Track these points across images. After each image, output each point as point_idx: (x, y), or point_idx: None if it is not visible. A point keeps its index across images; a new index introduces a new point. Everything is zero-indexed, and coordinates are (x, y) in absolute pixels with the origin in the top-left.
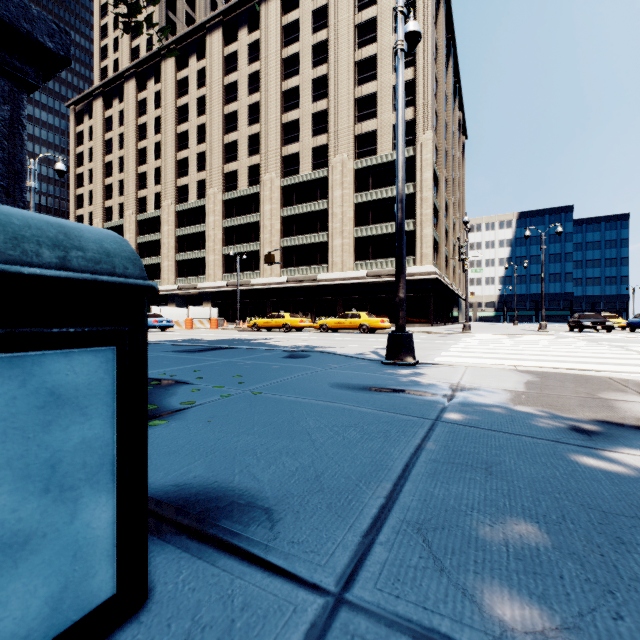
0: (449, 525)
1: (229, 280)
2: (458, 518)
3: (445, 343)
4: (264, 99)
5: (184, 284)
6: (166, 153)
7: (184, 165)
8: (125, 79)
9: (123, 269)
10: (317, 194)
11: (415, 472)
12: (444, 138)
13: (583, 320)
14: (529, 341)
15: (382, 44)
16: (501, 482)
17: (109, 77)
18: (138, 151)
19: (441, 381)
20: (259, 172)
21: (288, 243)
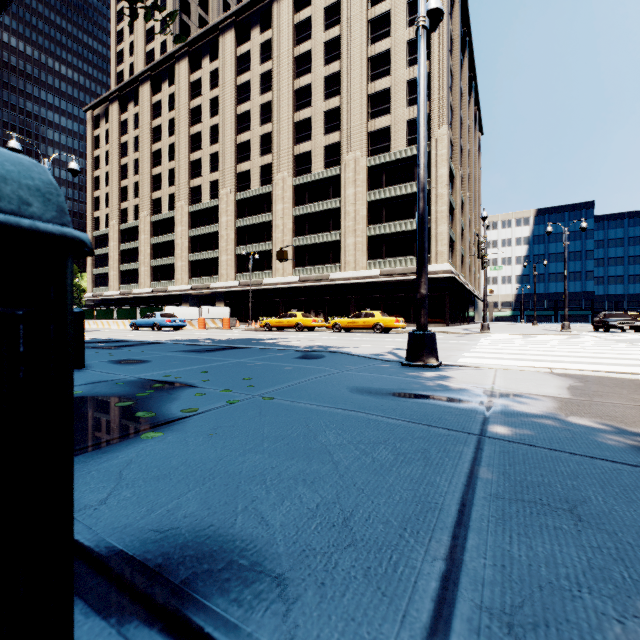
0: (554, 618)
1: (241, 280)
2: (564, 604)
3: (465, 343)
4: (276, 98)
5: (197, 284)
6: (180, 154)
7: (197, 166)
8: (140, 82)
9: (18, 204)
10: (329, 192)
11: (476, 515)
12: (460, 133)
13: (609, 320)
14: (554, 341)
15: (396, 38)
16: (600, 534)
17: (125, 81)
18: (153, 153)
19: (472, 385)
20: (271, 171)
21: (300, 242)
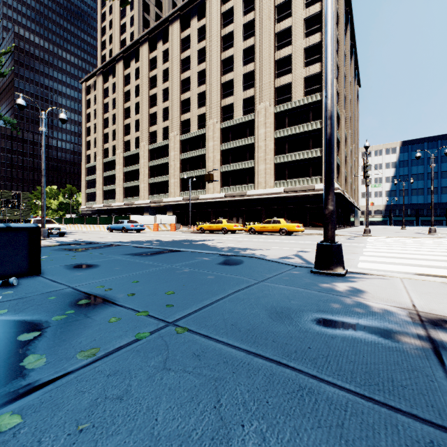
0: None
1: (184, 196)
2: None
3: (355, 246)
4: (208, 67)
5: (154, 199)
6: (142, 110)
7: (154, 117)
8: (116, 61)
9: None
10: (246, 132)
11: None
12: (344, 86)
13: None
14: (430, 244)
15: (295, 18)
16: None
17: (106, 61)
18: (124, 109)
19: (392, 305)
20: (205, 119)
21: (225, 169)
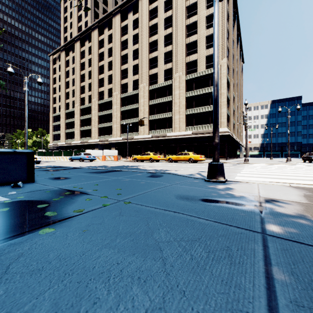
0: None
1: (123, 137)
2: None
3: (237, 168)
4: (140, 47)
5: (102, 139)
6: (94, 76)
7: (102, 81)
8: (75, 41)
9: None
10: (166, 93)
11: None
12: (232, 62)
13: (312, 156)
14: (284, 167)
15: (200, 15)
16: None
17: (68, 41)
18: (81, 75)
19: (247, 194)
20: (138, 83)
21: (152, 118)
